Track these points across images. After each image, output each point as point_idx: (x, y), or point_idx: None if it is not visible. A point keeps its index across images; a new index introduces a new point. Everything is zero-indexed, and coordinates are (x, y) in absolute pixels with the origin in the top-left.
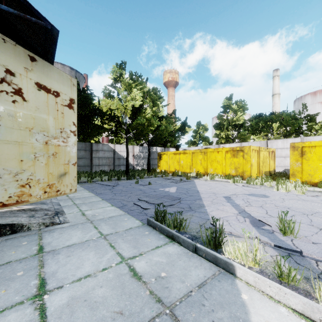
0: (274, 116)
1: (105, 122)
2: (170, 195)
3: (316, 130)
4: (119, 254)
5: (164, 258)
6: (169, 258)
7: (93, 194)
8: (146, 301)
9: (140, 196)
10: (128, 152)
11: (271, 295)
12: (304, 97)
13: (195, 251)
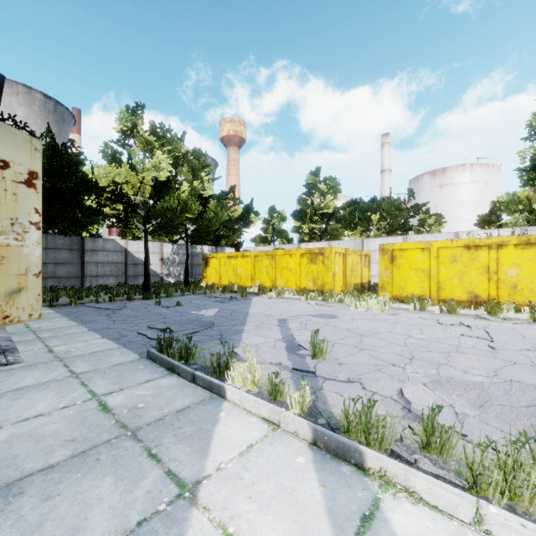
0: (375, 204)
1: (106, 202)
2: (201, 320)
3: (429, 226)
4: (92, 392)
5: (151, 391)
6: (158, 390)
7: (76, 323)
8: (107, 429)
9: (153, 324)
10: (148, 254)
11: (250, 410)
12: (422, 178)
13: (193, 381)
